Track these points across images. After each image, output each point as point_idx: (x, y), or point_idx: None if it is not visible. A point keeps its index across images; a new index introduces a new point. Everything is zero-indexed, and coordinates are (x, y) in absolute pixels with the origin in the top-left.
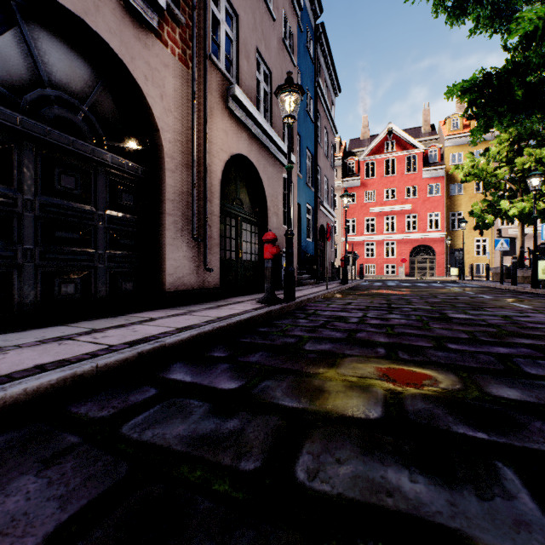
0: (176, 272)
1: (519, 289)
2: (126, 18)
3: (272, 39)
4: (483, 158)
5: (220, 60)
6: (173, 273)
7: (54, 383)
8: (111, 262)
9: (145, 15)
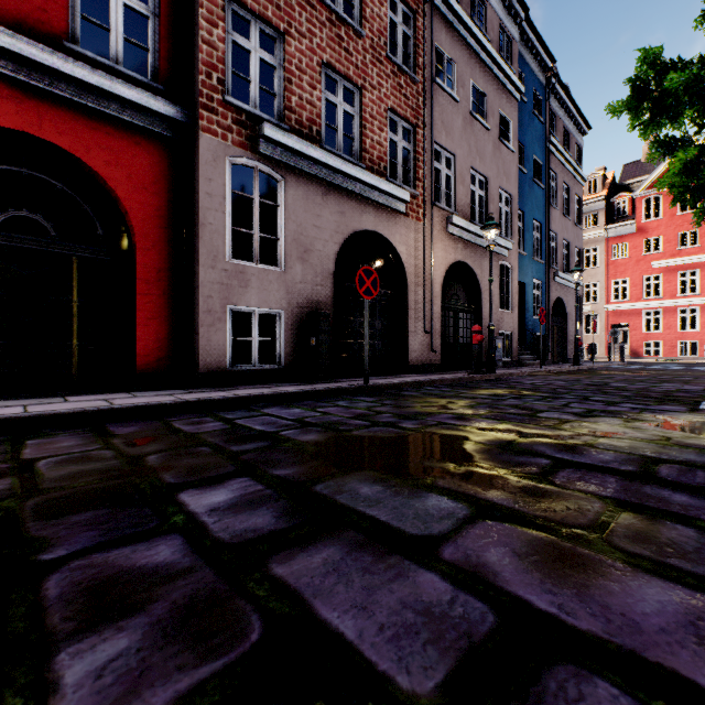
0: (414, 353)
1: None
2: (390, 216)
3: (486, 148)
4: None
5: (441, 198)
6: (412, 354)
7: (398, 384)
8: (382, 348)
9: (399, 210)
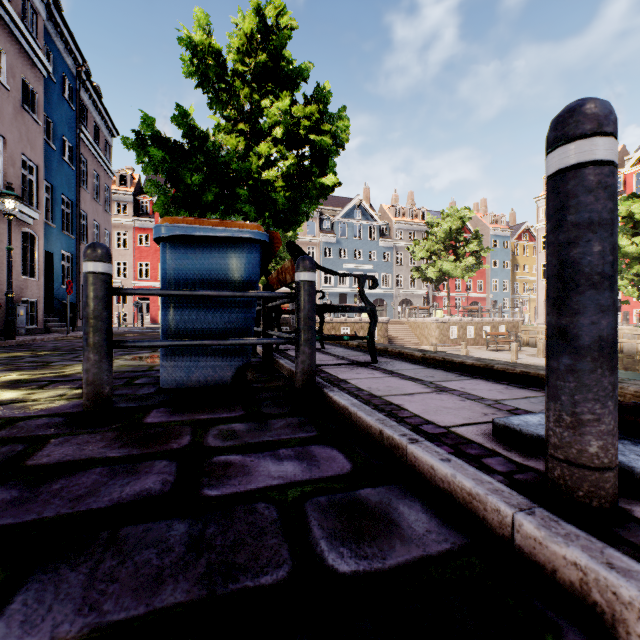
0: None
1: None
2: None
3: (6, 107)
4: None
5: None
6: None
7: None
8: None
9: None
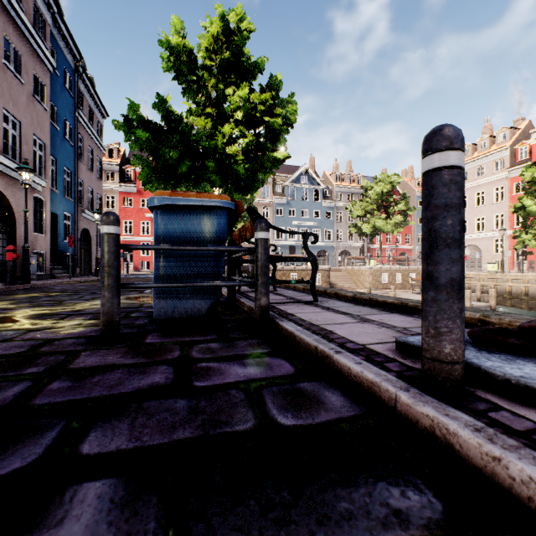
0: None
1: None
2: None
3: (21, 97)
4: None
5: None
6: None
7: None
8: None
9: None
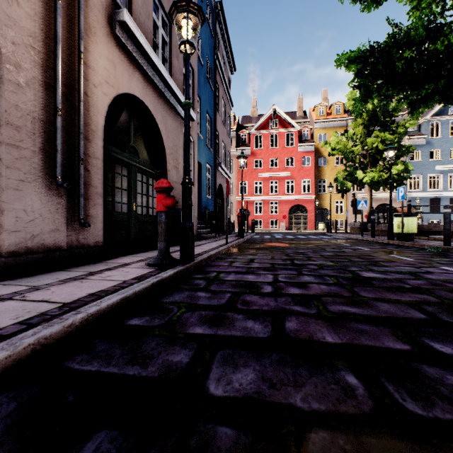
0: (27, 227)
1: (378, 241)
2: None
3: None
4: (344, 137)
5: None
6: (20, 230)
7: None
8: None
9: None
